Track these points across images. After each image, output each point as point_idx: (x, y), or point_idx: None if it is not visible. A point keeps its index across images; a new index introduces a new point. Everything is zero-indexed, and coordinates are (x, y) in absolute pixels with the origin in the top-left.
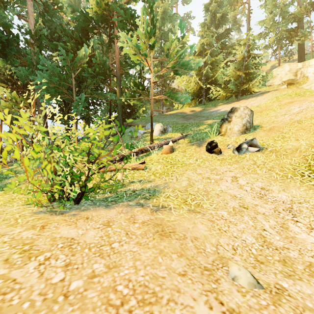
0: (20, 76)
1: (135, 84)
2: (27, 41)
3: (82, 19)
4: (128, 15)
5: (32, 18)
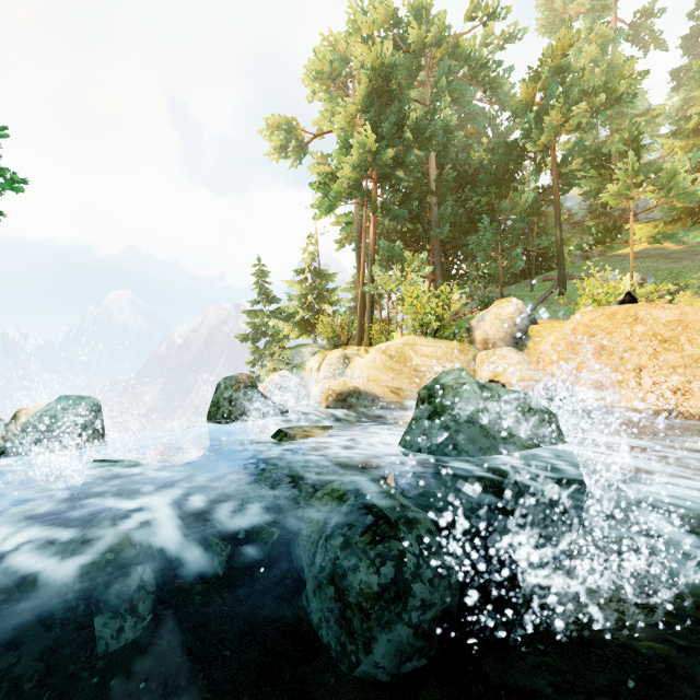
0: (435, 236)
1: (605, 229)
2: (432, 191)
3: (502, 150)
4: (599, 151)
5: (433, 162)
